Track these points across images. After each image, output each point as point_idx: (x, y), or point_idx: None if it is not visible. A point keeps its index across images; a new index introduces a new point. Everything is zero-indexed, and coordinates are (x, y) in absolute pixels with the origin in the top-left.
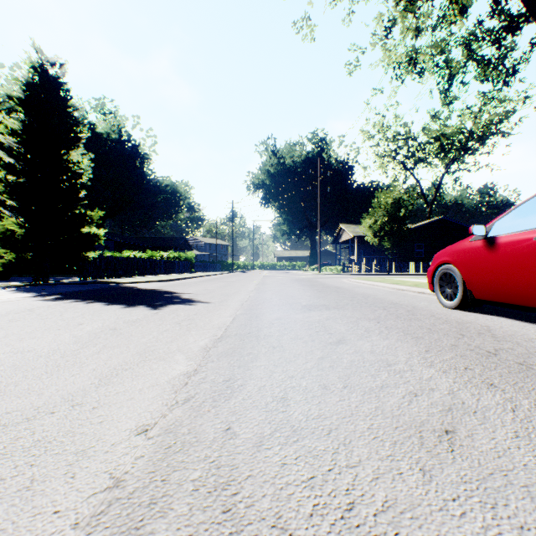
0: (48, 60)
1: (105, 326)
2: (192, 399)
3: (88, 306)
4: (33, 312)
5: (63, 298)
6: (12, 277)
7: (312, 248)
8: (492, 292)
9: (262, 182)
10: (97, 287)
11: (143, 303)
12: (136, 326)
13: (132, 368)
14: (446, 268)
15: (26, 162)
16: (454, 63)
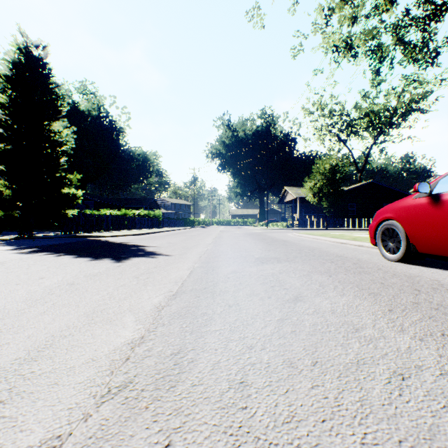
0: (32, 43)
1: (65, 280)
2: (128, 386)
3: (57, 258)
4: (3, 265)
5: (38, 251)
6: (4, 232)
7: (261, 207)
8: (436, 247)
9: (219, 151)
10: (73, 241)
11: (109, 256)
12: (95, 280)
13: (72, 334)
14: (389, 224)
15: (13, 132)
16: (384, 47)
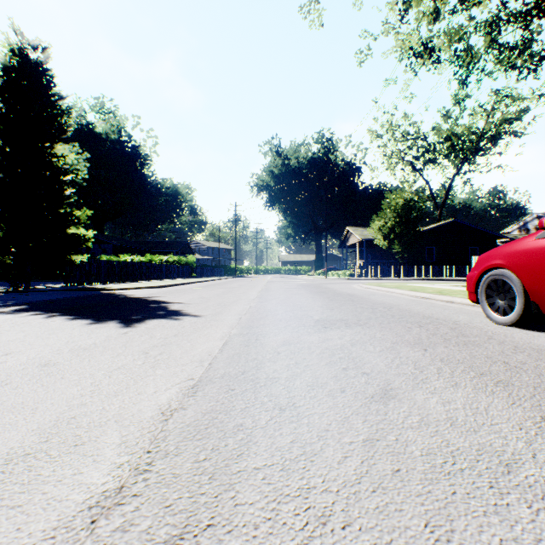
0: (29, 43)
1: (38, 358)
2: None
3: (45, 321)
4: None
5: (25, 310)
6: None
7: (318, 252)
8: None
9: (266, 183)
10: (78, 295)
11: (117, 317)
12: (83, 357)
13: None
14: (498, 274)
15: (3, 156)
16: (474, 50)
